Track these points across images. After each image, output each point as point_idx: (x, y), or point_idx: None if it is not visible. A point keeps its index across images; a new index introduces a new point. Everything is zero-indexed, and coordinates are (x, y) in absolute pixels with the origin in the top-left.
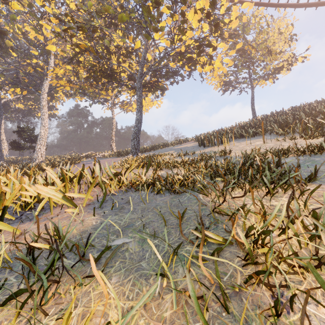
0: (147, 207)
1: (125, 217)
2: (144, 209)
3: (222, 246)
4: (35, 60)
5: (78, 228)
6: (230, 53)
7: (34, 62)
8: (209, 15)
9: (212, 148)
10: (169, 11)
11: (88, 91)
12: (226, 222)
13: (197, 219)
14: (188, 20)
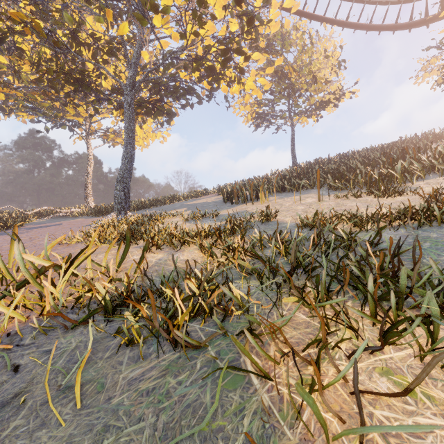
0: (65, 443)
1: None
2: None
3: None
4: None
5: None
6: (267, 70)
7: None
8: (240, 0)
9: (244, 205)
10: None
11: (40, 105)
12: None
13: None
14: (208, 3)
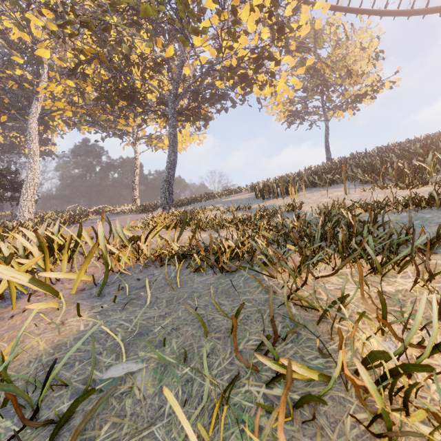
0: (177, 295)
1: (137, 315)
2: (172, 300)
3: (313, 381)
4: (20, 71)
5: (52, 338)
6: (298, 71)
7: (18, 74)
8: (271, 14)
9: (274, 200)
10: (215, 6)
11: (99, 119)
12: (313, 326)
13: (264, 323)
14: (241, 20)
